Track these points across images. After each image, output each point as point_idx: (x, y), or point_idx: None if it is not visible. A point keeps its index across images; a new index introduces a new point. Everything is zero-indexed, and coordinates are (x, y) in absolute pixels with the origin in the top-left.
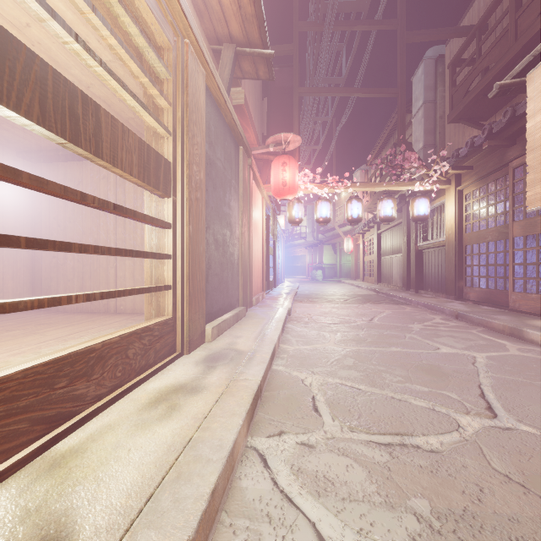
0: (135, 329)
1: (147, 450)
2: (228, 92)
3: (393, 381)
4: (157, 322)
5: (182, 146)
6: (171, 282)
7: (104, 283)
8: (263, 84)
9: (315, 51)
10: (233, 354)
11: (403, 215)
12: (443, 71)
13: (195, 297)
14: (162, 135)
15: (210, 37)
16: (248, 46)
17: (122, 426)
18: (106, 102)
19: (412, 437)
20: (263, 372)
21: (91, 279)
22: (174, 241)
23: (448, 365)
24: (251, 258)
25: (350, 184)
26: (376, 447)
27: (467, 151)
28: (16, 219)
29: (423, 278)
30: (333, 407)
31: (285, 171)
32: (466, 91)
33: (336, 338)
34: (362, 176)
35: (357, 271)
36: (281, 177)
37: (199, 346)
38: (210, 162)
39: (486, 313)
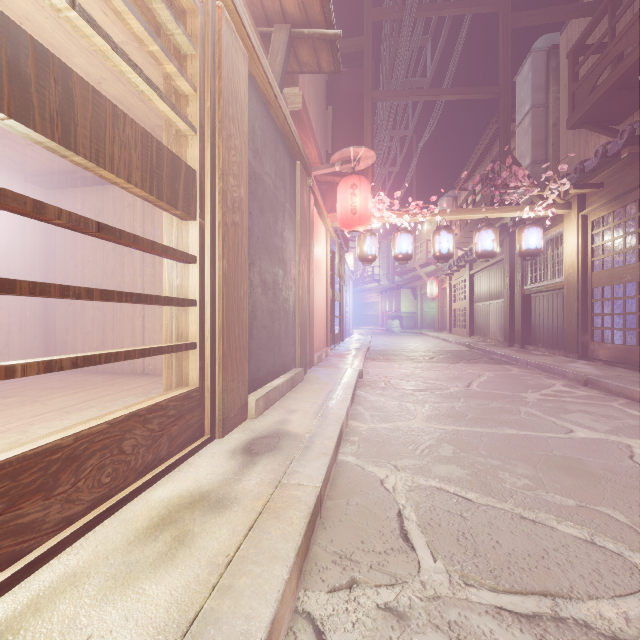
0: (136, 409)
1: (118, 639)
2: (281, 88)
3: (517, 486)
4: (173, 396)
5: (212, 149)
6: (196, 339)
7: (129, 337)
8: (327, 90)
9: (392, 46)
10: (283, 439)
11: (504, 251)
12: (557, 66)
13: (232, 359)
14: (184, 133)
15: (256, 16)
16: (306, 26)
17: (94, 578)
18: (123, 104)
19: (572, 602)
20: (324, 471)
21: (114, 331)
22: (201, 281)
23: (594, 459)
24: (311, 305)
25: (438, 211)
26: (514, 623)
27: (596, 163)
28: (24, 258)
29: (532, 330)
30: (431, 531)
31: (354, 195)
32: (593, 86)
33: (425, 412)
34: (449, 204)
35: (442, 321)
36: (350, 203)
37: (239, 425)
38: (254, 177)
39: (628, 378)
